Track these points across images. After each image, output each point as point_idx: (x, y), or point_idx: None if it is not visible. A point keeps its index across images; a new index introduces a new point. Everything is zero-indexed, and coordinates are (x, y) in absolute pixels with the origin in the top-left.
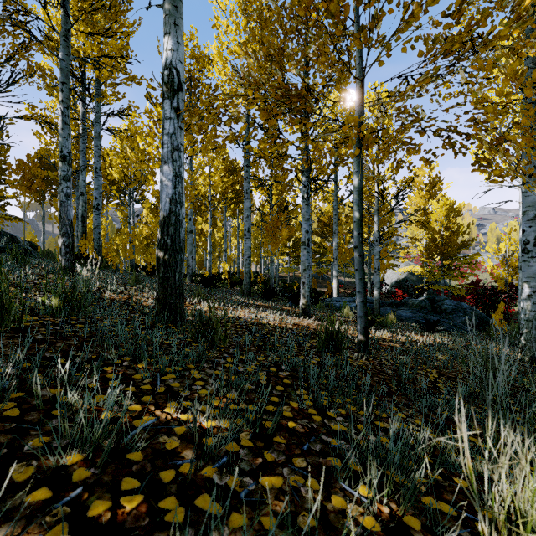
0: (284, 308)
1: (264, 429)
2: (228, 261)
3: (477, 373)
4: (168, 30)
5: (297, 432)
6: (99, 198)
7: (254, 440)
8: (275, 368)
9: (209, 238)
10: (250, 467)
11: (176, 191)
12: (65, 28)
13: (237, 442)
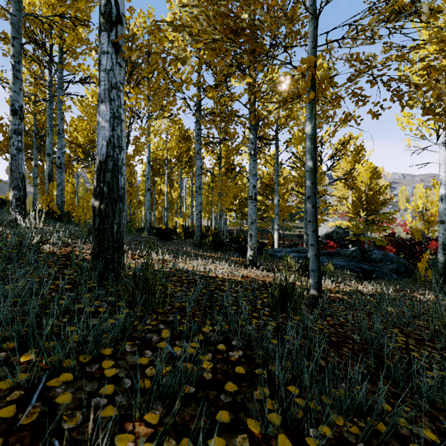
0: (232, 259)
1: None
2: (183, 217)
3: None
4: None
5: None
6: (62, 158)
7: None
8: (223, 344)
9: (166, 196)
10: None
11: (114, 133)
12: None
13: None
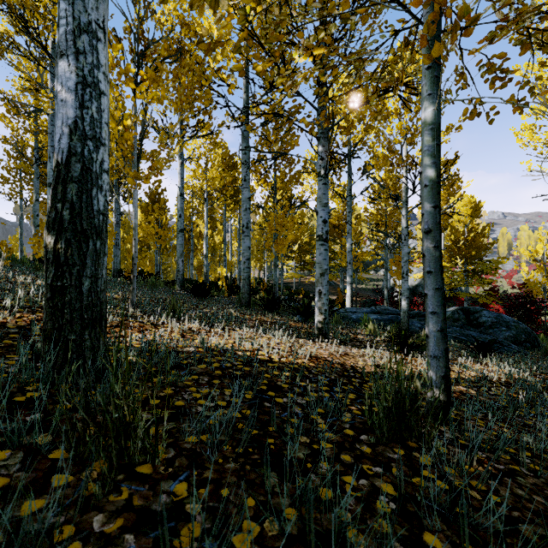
0: (292, 324)
1: None
2: (228, 266)
3: None
4: None
5: None
6: None
7: None
8: None
9: (206, 239)
10: None
11: (84, 113)
12: None
13: None
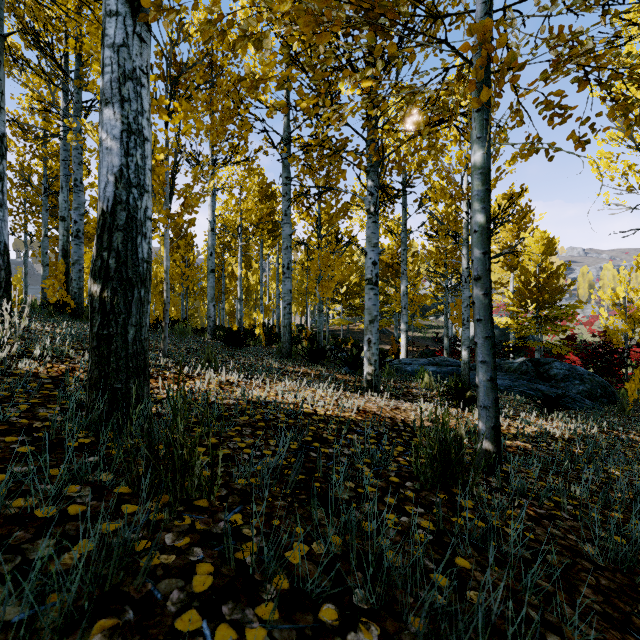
0: (338, 377)
1: None
2: (265, 311)
3: None
4: None
5: None
6: (79, 222)
7: None
8: (333, 604)
9: (240, 281)
10: None
11: (129, 161)
12: None
13: None
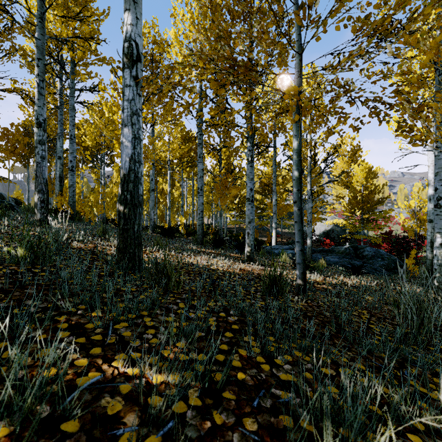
0: (231, 255)
1: (213, 382)
2: (184, 215)
3: (409, 316)
4: (128, 7)
5: (247, 385)
6: (73, 161)
7: (202, 396)
8: (224, 313)
9: (169, 195)
10: (198, 433)
11: (135, 151)
12: (41, 11)
13: (185, 400)
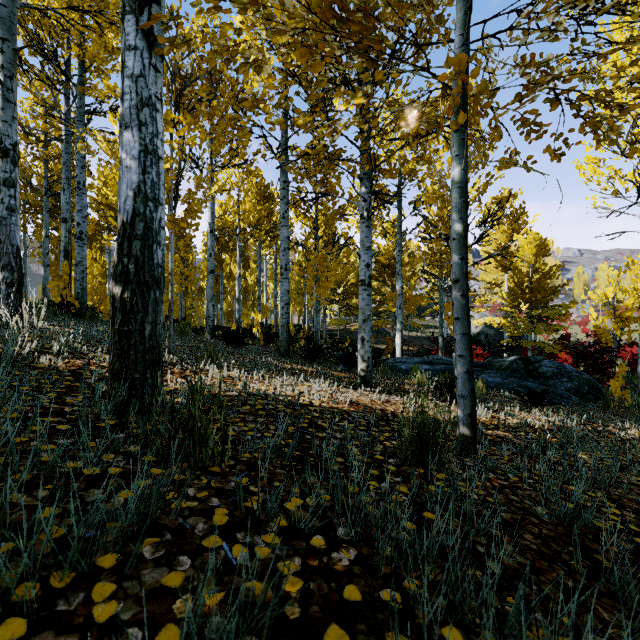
0: (334, 374)
1: None
2: (263, 311)
3: None
4: None
5: None
6: (82, 224)
7: None
8: (322, 536)
9: (238, 281)
10: None
11: (146, 178)
12: None
13: None
